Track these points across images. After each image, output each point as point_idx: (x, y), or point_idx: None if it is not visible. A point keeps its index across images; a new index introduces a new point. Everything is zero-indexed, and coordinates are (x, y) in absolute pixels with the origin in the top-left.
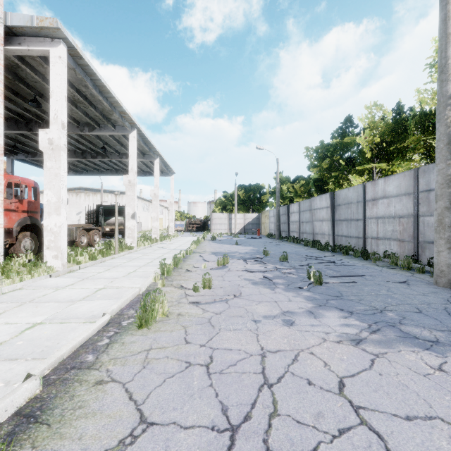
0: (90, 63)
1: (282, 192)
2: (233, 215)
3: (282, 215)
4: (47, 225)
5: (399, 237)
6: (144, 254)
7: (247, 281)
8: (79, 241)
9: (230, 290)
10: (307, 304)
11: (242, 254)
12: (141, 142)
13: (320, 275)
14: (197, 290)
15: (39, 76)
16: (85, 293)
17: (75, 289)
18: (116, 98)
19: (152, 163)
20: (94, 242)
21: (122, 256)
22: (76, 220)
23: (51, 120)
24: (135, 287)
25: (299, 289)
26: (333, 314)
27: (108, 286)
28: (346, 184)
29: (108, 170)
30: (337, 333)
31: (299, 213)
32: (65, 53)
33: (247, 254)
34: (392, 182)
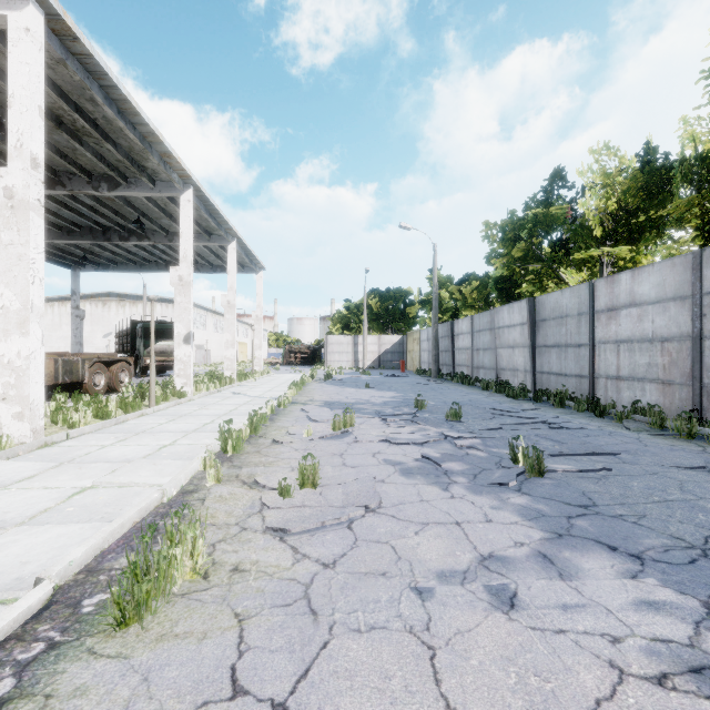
0: (95, 53)
1: (441, 301)
2: (361, 338)
3: (443, 338)
4: (2, 354)
5: (663, 377)
6: (203, 407)
7: (391, 467)
8: (90, 382)
9: (358, 492)
10: (529, 530)
11: (377, 405)
12: (204, 212)
13: (539, 457)
14: (287, 494)
15: (2, 77)
16: (44, 502)
17: (28, 490)
18: (152, 126)
19: (225, 250)
20: (119, 383)
21: (162, 411)
22: (103, 347)
23: (9, 152)
24: (159, 485)
25: (499, 486)
26: (601, 565)
27: (102, 482)
28: (552, 285)
29: (152, 262)
30: (640, 641)
31: (472, 334)
32: (40, 25)
33: (387, 405)
34: (648, 277)
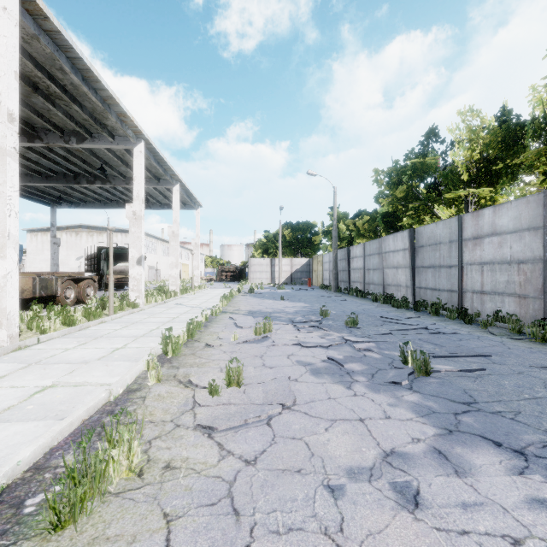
0: (63, 30)
1: (339, 232)
2: (277, 260)
3: (341, 260)
4: None
5: (519, 292)
6: (151, 315)
7: (303, 367)
8: (62, 296)
9: (275, 391)
10: (423, 426)
11: (290, 314)
12: (153, 161)
13: (426, 360)
14: (216, 392)
15: None
16: (9, 400)
17: None
18: (110, 91)
19: (170, 191)
20: (86, 296)
21: (118, 319)
22: (76, 267)
23: None
24: (109, 384)
25: (393, 385)
26: (490, 461)
27: (61, 382)
28: (427, 219)
29: (113, 201)
30: (539, 543)
31: (364, 257)
32: (16, 5)
33: (298, 314)
34: (507, 212)
